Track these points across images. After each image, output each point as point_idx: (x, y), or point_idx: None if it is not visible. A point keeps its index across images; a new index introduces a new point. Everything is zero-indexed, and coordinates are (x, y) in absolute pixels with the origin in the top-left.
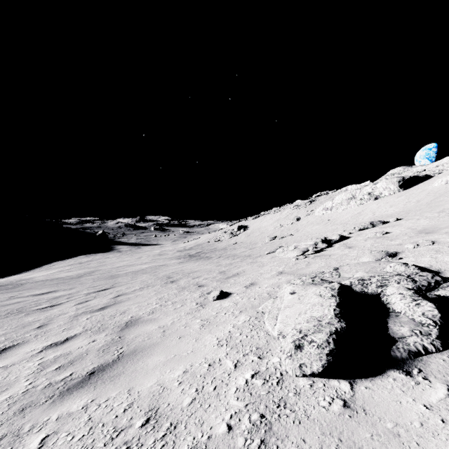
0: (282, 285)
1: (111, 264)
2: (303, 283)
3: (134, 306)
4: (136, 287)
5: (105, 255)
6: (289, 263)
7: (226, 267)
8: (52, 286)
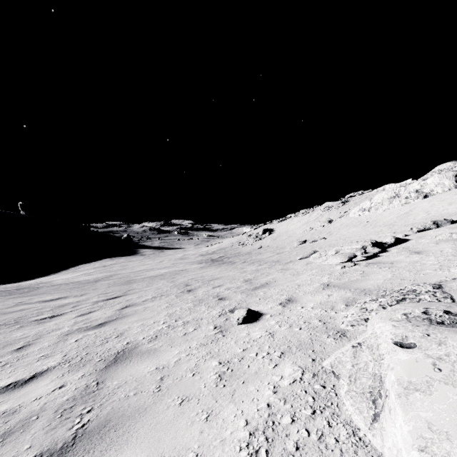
0: (338, 306)
1: (131, 267)
2: (407, 318)
3: (137, 324)
4: (148, 296)
5: (129, 259)
6: (334, 272)
7: (252, 274)
8: (65, 291)
